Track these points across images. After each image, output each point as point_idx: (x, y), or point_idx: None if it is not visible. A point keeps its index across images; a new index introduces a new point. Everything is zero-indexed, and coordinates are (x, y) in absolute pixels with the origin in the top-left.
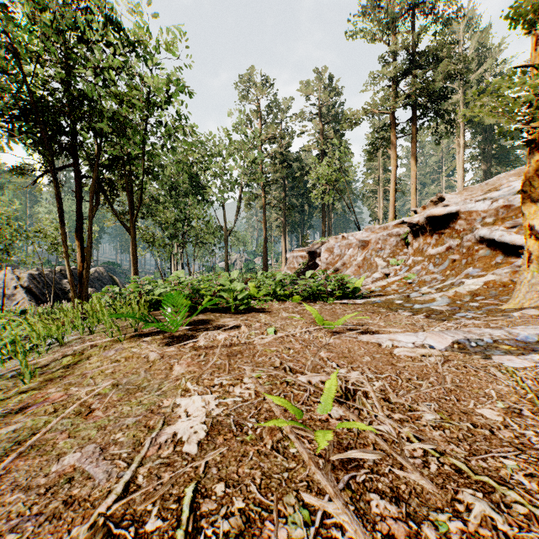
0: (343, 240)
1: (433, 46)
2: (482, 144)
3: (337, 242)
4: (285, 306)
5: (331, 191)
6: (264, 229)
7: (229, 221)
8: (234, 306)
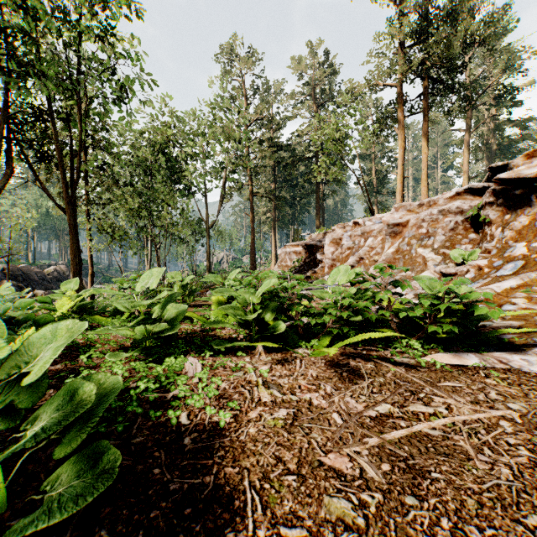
0: (355, 228)
1: (451, 3)
2: (486, 134)
3: (346, 232)
4: (295, 398)
5: (338, 163)
6: (251, 223)
7: (213, 214)
8: (16, 468)
